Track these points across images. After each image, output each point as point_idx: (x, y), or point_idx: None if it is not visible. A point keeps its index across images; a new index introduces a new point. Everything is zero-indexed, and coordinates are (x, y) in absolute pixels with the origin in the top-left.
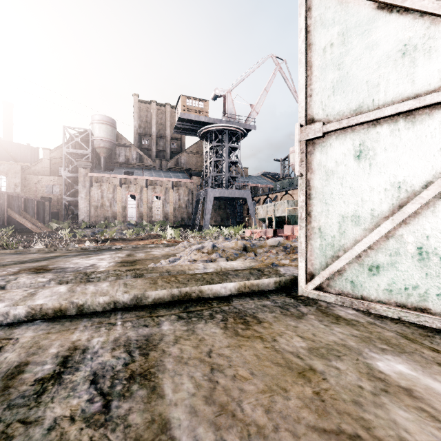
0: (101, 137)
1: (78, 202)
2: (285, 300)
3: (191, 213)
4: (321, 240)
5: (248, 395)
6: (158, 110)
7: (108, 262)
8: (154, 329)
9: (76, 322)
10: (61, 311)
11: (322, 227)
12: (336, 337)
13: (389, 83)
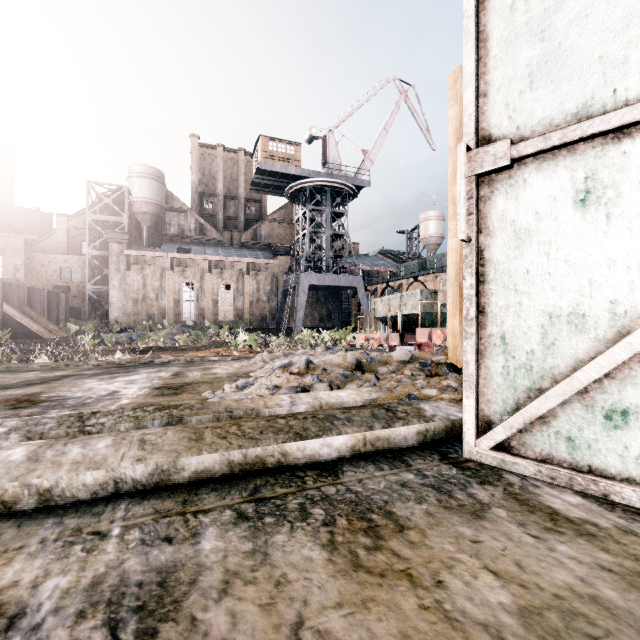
0: (143, 197)
1: (109, 294)
2: (441, 469)
3: (275, 310)
4: (506, 358)
5: None
6: (227, 158)
7: (140, 387)
8: (184, 550)
9: (30, 528)
10: (4, 503)
11: (507, 335)
12: (569, 575)
13: None
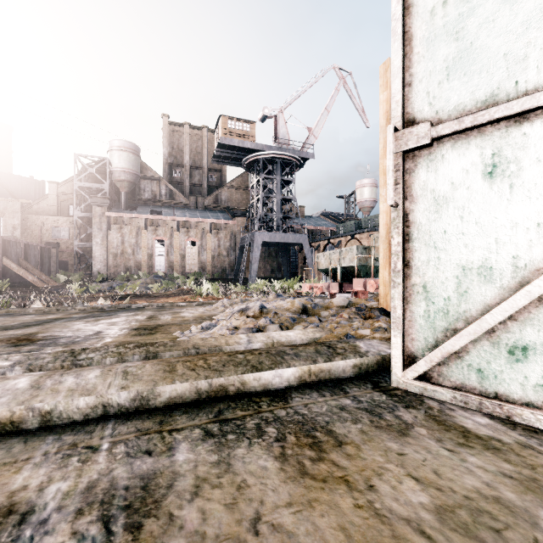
0: (122, 168)
1: (93, 249)
2: (373, 396)
3: (233, 263)
4: (427, 303)
5: None
6: (192, 134)
7: (120, 328)
8: (162, 461)
9: (34, 444)
10: (13, 423)
11: (428, 284)
12: (477, 480)
13: None
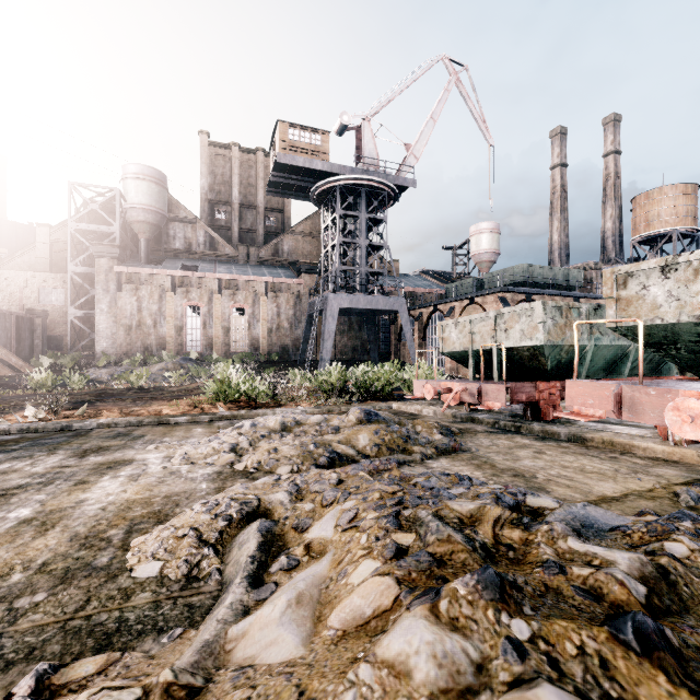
0: (140, 204)
1: (96, 319)
2: None
3: (299, 339)
4: None
5: None
6: (243, 160)
7: None
8: None
9: None
10: None
11: None
12: None
13: None
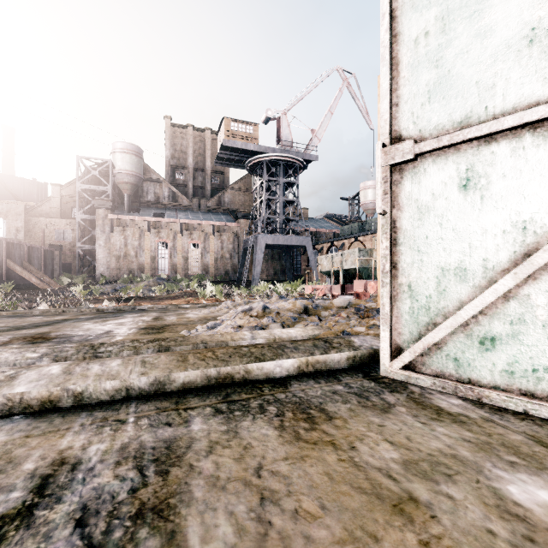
0: (125, 170)
1: (96, 252)
2: (363, 383)
3: (237, 265)
4: (412, 301)
5: (318, 547)
6: (195, 136)
7: (129, 328)
8: (180, 430)
9: (71, 418)
10: (51, 401)
11: (413, 284)
12: (441, 443)
13: (510, 83)
